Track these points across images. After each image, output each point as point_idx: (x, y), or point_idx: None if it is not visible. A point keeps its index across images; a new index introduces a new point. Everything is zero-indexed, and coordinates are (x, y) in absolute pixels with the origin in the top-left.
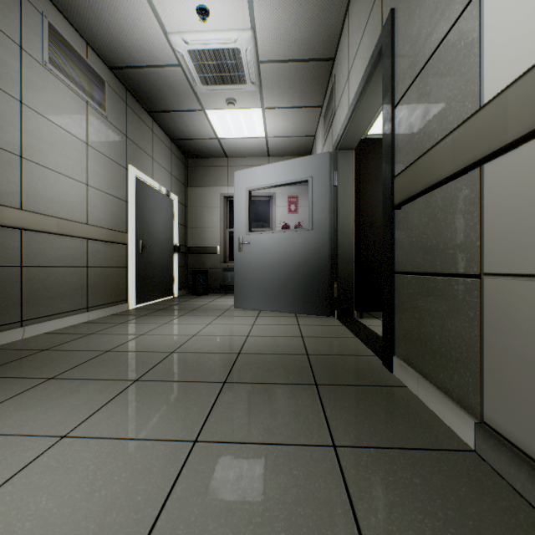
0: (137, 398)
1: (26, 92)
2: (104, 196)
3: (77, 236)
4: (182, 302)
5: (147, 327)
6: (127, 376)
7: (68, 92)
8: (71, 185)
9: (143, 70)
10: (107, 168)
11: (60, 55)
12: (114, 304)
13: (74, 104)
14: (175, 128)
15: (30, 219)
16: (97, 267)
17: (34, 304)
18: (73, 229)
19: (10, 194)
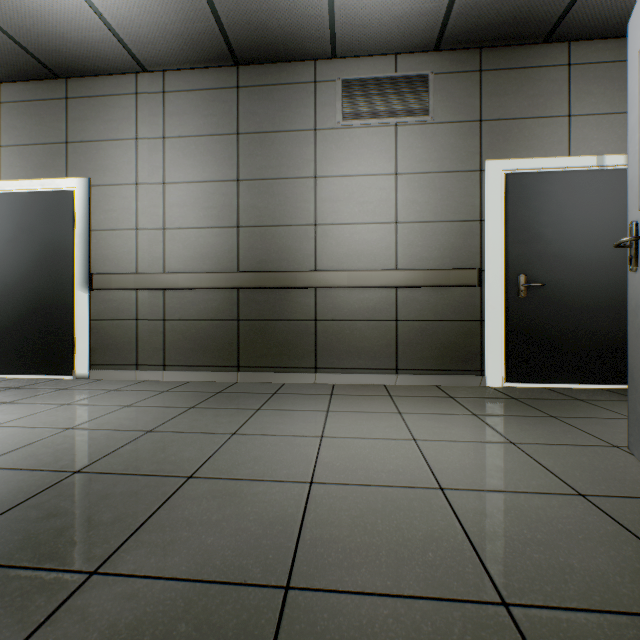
0: (103, 437)
1: (320, 166)
2: (428, 227)
3: (373, 287)
4: (624, 400)
5: (370, 407)
6: (166, 426)
7: (368, 132)
8: (371, 231)
9: (456, 9)
10: (433, 188)
11: (356, 102)
12: (448, 373)
13: (376, 140)
14: (629, 11)
15: (318, 278)
16: (413, 321)
17: (328, 355)
18: (369, 279)
19: (306, 260)
